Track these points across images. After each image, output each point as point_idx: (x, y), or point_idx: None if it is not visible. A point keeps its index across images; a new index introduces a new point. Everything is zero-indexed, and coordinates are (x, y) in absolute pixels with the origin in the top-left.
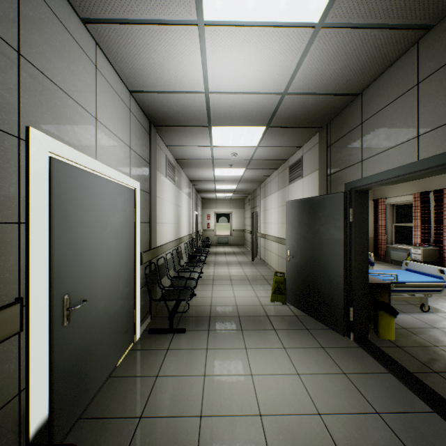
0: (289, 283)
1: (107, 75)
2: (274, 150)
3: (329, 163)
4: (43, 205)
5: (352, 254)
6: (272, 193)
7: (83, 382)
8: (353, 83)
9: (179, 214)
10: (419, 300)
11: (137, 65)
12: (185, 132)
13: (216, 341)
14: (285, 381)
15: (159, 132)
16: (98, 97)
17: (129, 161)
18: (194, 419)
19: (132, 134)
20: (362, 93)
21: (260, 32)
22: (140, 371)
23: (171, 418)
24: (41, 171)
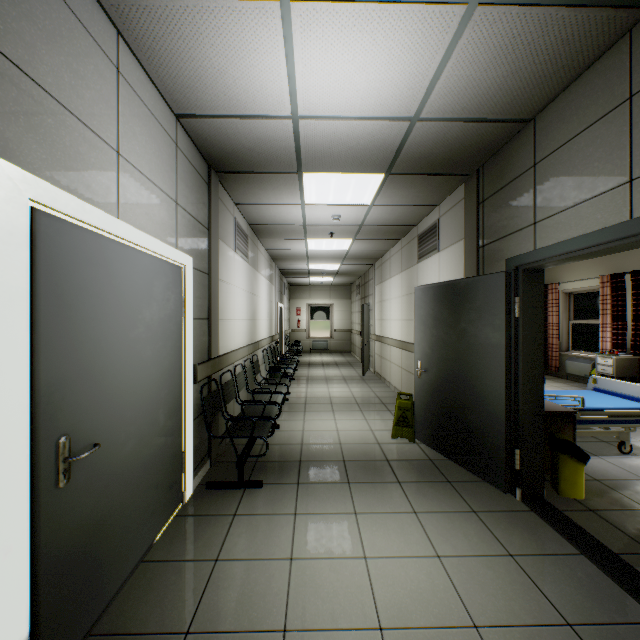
0: (420, 411)
1: (138, 86)
2: (397, 210)
3: (482, 228)
4: (18, 288)
5: (519, 367)
6: (392, 276)
7: (95, 576)
8: (523, 102)
9: (255, 306)
10: (617, 435)
11: (185, 70)
12: (262, 183)
13: (309, 502)
14: (418, 569)
15: (223, 181)
16: (122, 118)
17: (176, 223)
18: (274, 635)
19: (180, 182)
20: (536, 119)
21: (381, 12)
22: (190, 552)
23: (236, 634)
24: (14, 231)
